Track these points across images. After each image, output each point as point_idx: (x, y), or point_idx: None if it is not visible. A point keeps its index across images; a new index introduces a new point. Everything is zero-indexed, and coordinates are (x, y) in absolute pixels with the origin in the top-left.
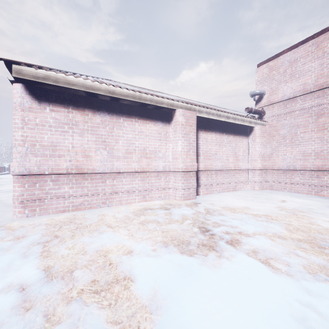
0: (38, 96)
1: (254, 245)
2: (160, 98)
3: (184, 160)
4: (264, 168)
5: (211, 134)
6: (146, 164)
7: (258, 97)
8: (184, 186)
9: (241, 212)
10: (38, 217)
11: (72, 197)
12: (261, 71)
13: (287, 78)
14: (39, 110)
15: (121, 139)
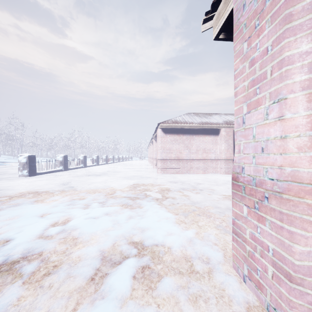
0: (165, 132)
1: None
2: (212, 125)
3: (225, 154)
4: None
5: None
6: (205, 156)
7: None
8: (225, 167)
9: None
10: (165, 174)
11: (175, 168)
12: None
13: None
14: (165, 137)
15: (194, 145)
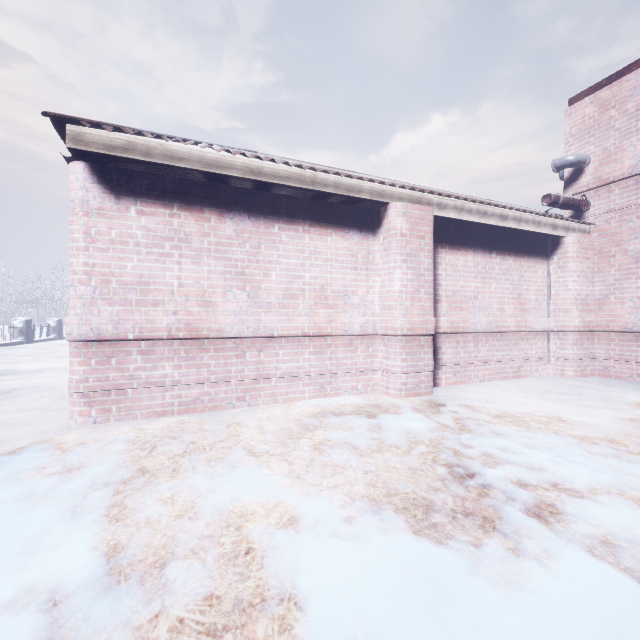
0: (115, 185)
1: (601, 526)
2: (355, 181)
3: (407, 311)
4: (587, 329)
5: (464, 256)
6: (326, 320)
7: (572, 171)
8: (406, 366)
9: (546, 430)
10: (114, 424)
11: (179, 386)
12: (579, 112)
13: None
14: (116, 214)
15: (274, 267)
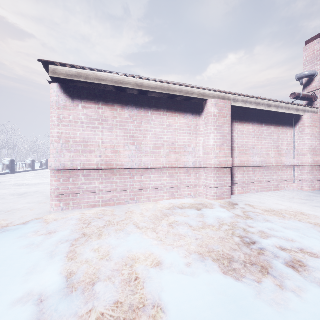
0: (71, 94)
1: None
2: (190, 89)
3: (217, 155)
4: (316, 165)
5: (247, 126)
6: (175, 160)
7: (307, 80)
8: (217, 184)
9: (294, 219)
10: (71, 210)
11: (102, 192)
12: (311, 48)
13: None
14: (72, 108)
15: (149, 133)
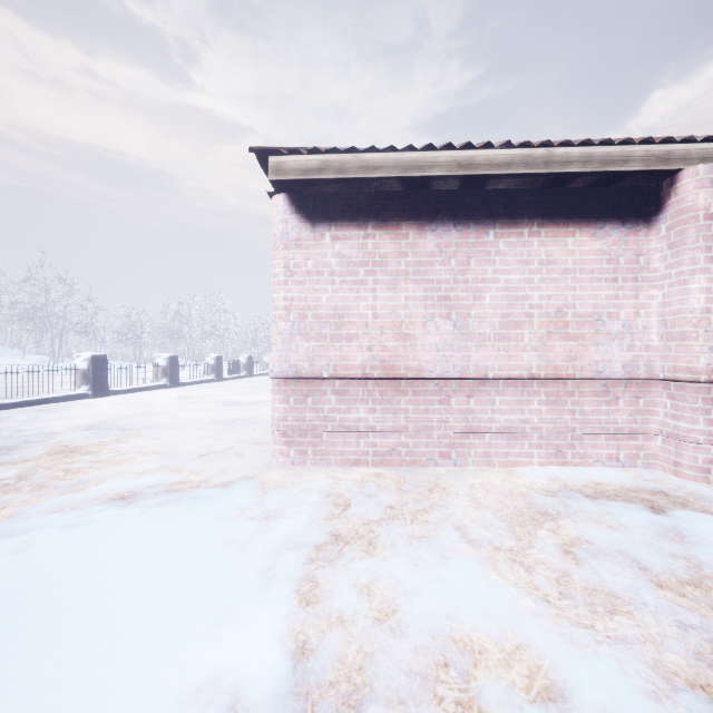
0: (310, 213)
1: None
2: (616, 148)
3: None
4: None
5: None
6: (566, 357)
7: None
8: None
9: None
10: (310, 467)
11: (374, 433)
12: None
13: None
14: (312, 243)
15: (488, 287)
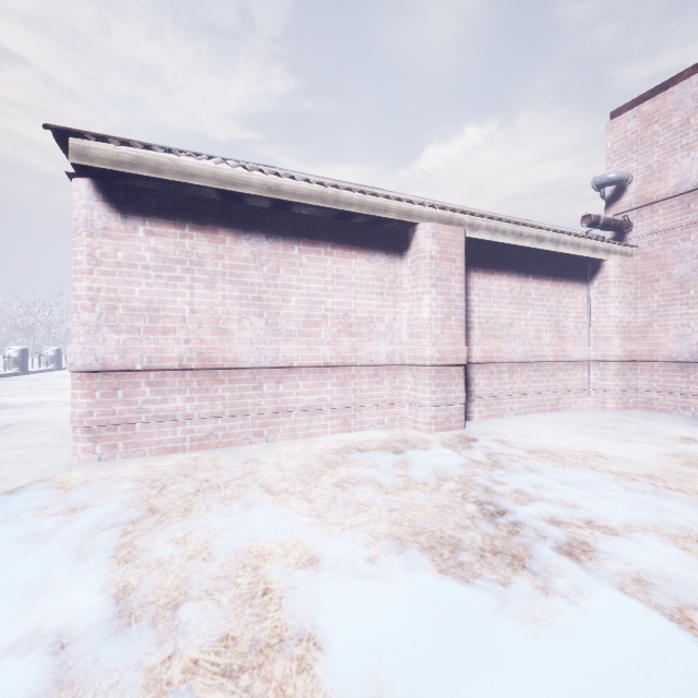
0: (121, 203)
1: (634, 563)
2: (381, 200)
3: (437, 340)
4: (629, 359)
5: (498, 280)
6: (350, 349)
7: (614, 189)
8: (436, 399)
9: (582, 466)
10: (121, 461)
11: (191, 420)
12: (621, 127)
13: (692, 138)
14: (123, 234)
15: (294, 292)
